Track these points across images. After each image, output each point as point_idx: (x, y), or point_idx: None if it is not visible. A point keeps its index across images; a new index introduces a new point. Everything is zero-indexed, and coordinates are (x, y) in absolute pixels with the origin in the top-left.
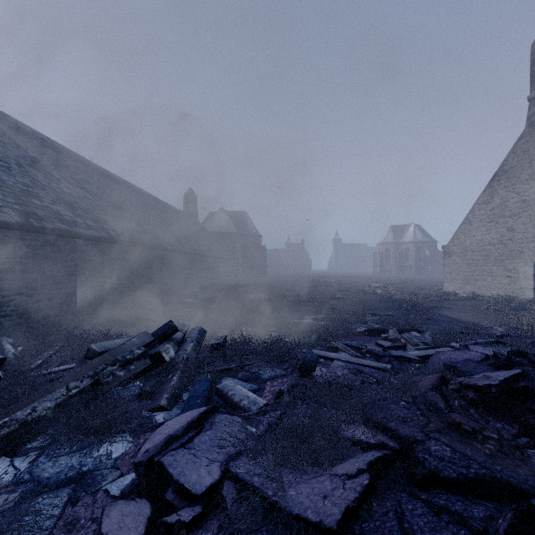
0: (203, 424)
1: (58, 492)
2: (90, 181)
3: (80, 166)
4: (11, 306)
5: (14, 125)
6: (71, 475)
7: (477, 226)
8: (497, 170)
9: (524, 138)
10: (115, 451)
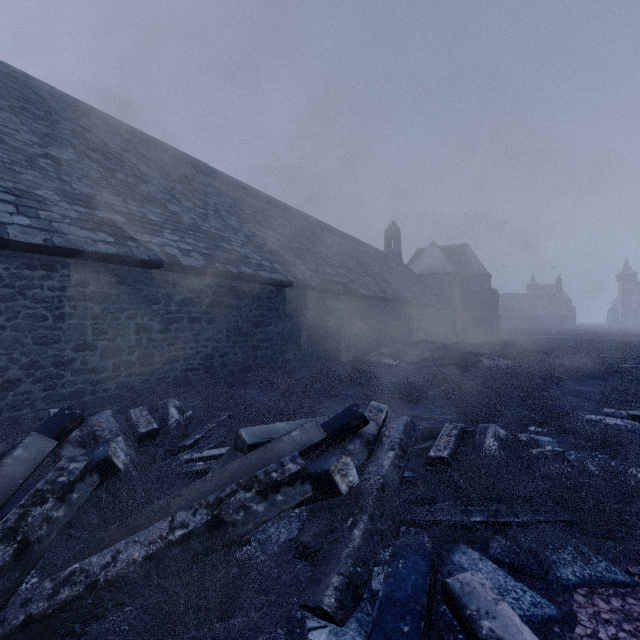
0: None
1: None
2: (283, 224)
3: (276, 210)
4: (198, 359)
5: (220, 178)
6: None
7: None
8: None
9: None
10: None
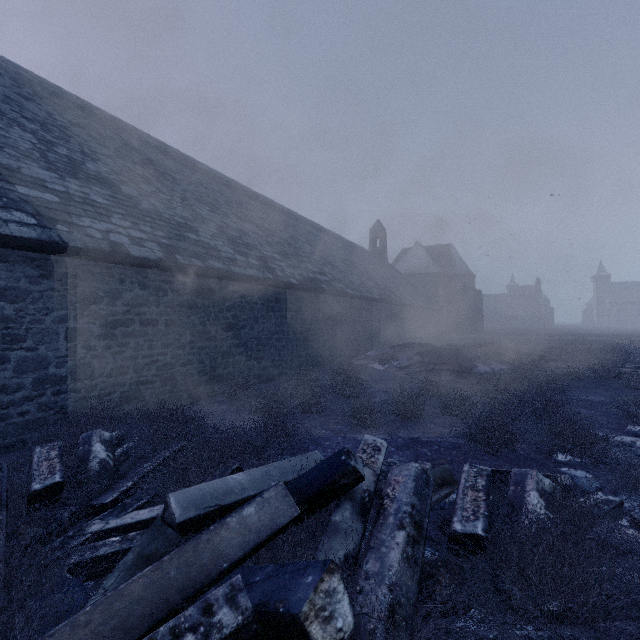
0: None
1: None
2: (263, 217)
3: (255, 203)
4: (153, 369)
5: (193, 166)
6: None
7: None
8: None
9: None
10: None
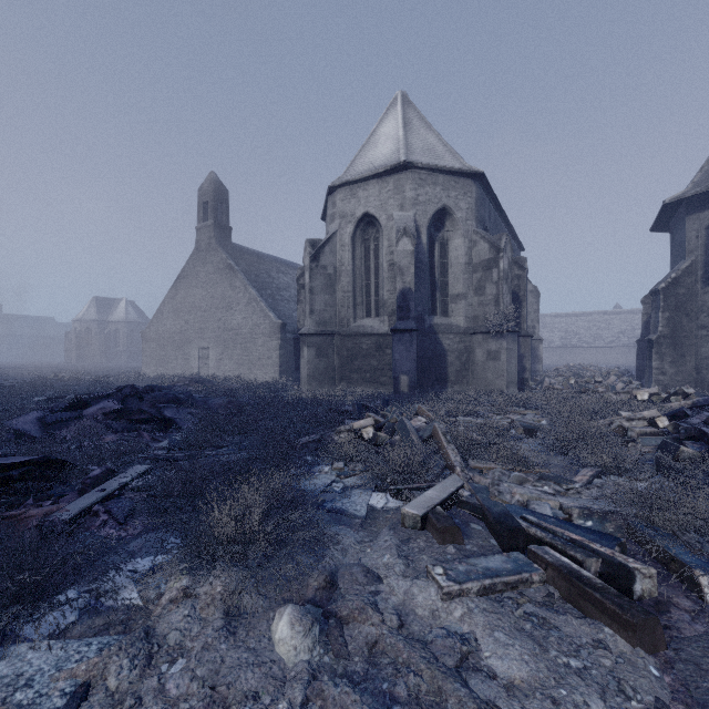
0: None
1: None
2: None
3: None
4: None
5: None
6: None
7: (167, 317)
8: (180, 274)
9: (194, 256)
10: None
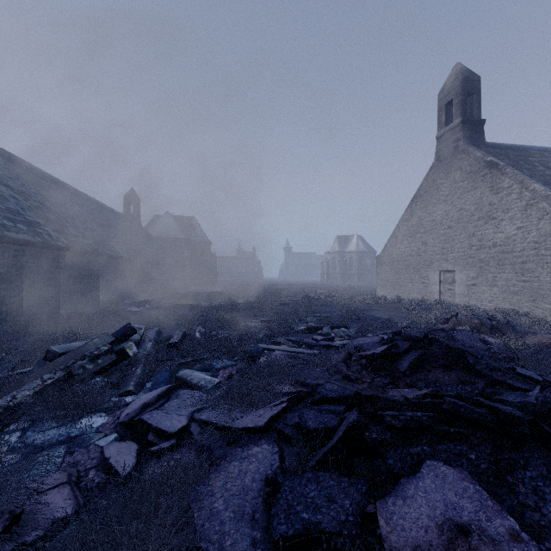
0: (170, 395)
1: (55, 449)
2: (13, 177)
3: None
4: None
5: None
6: (62, 439)
7: (401, 240)
8: (415, 194)
9: (433, 169)
10: (95, 423)
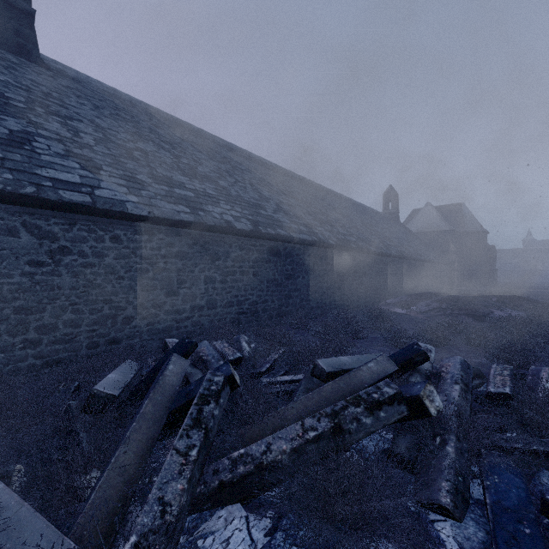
0: None
1: None
2: (300, 192)
3: (292, 181)
4: (246, 304)
5: (248, 157)
6: None
7: None
8: None
9: None
10: None
